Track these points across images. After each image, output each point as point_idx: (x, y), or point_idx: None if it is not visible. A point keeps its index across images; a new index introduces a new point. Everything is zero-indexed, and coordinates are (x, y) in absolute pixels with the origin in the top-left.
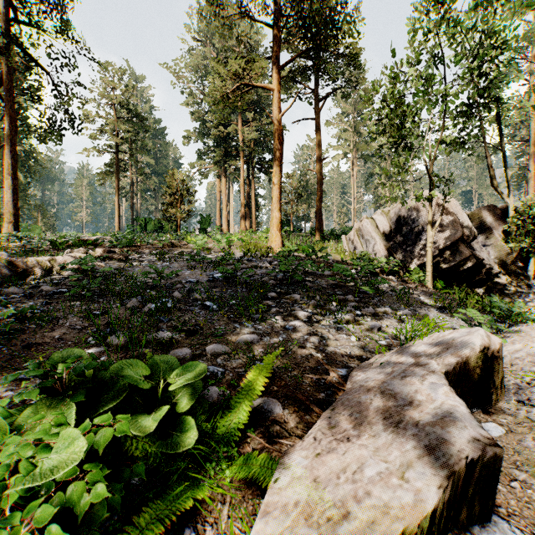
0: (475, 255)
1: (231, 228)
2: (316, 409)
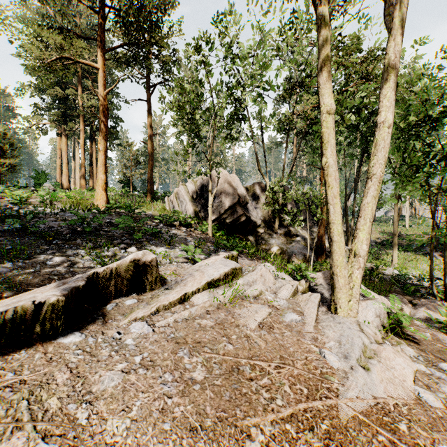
0: (246, 214)
1: (77, 185)
2: None
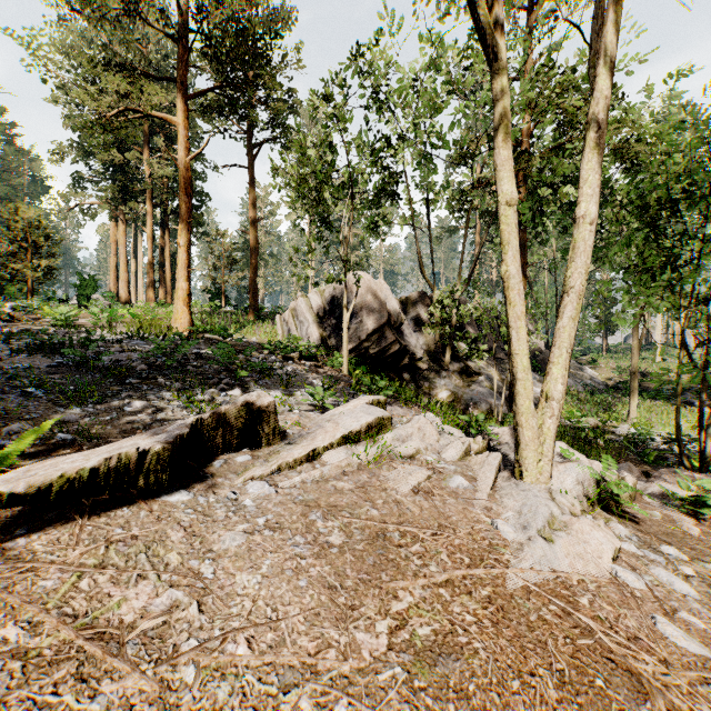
0: (399, 340)
1: (140, 297)
2: None
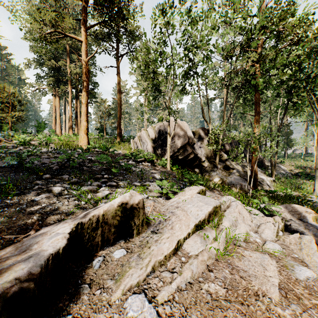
0: (194, 152)
1: (67, 132)
2: None
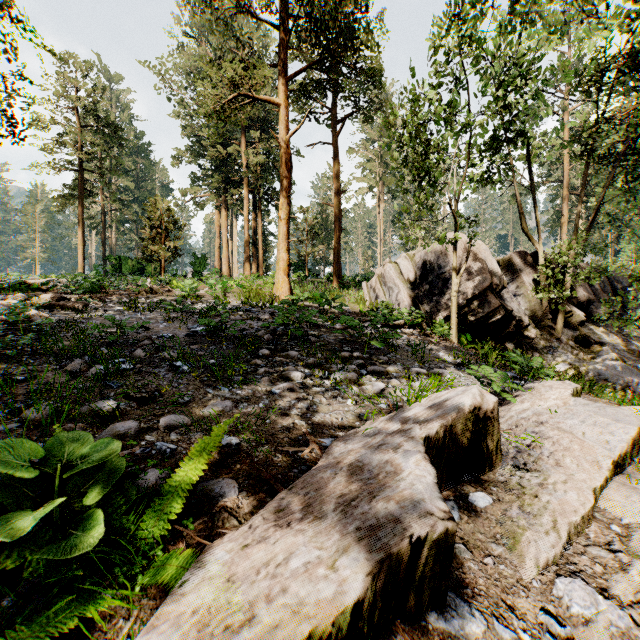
0: (504, 306)
1: (235, 272)
2: (280, 489)
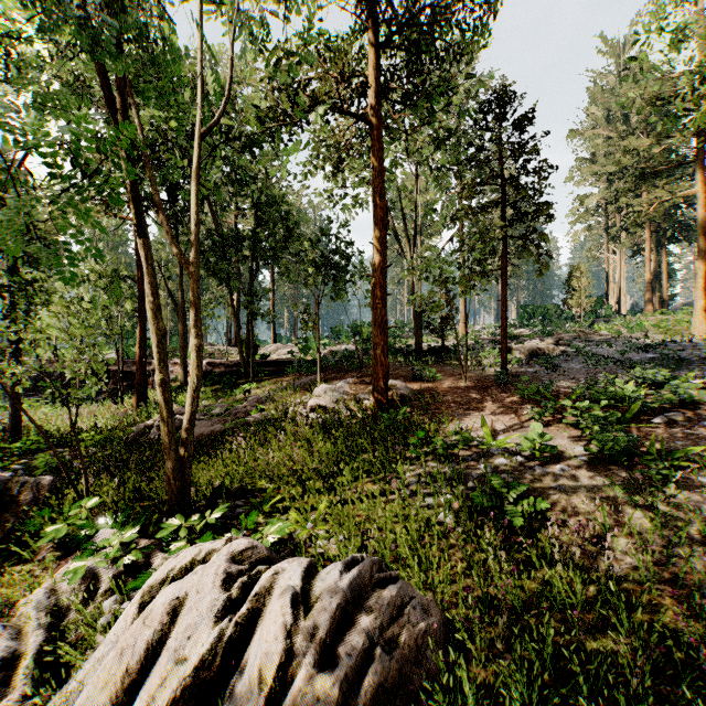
0: None
1: None
2: None
